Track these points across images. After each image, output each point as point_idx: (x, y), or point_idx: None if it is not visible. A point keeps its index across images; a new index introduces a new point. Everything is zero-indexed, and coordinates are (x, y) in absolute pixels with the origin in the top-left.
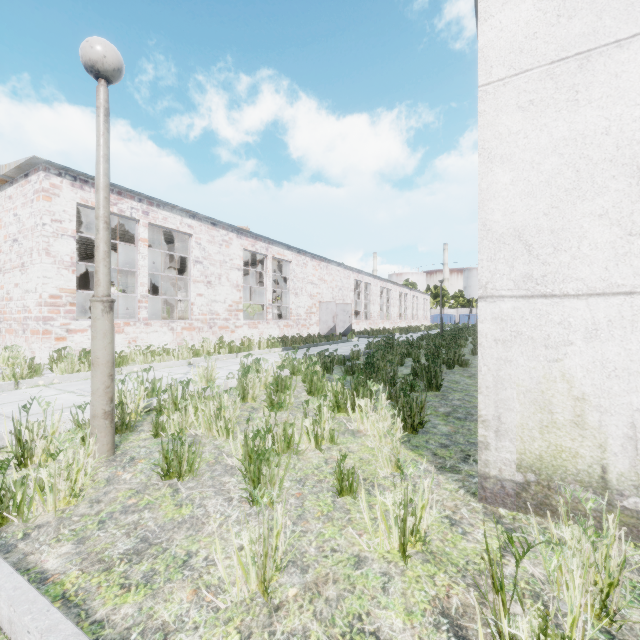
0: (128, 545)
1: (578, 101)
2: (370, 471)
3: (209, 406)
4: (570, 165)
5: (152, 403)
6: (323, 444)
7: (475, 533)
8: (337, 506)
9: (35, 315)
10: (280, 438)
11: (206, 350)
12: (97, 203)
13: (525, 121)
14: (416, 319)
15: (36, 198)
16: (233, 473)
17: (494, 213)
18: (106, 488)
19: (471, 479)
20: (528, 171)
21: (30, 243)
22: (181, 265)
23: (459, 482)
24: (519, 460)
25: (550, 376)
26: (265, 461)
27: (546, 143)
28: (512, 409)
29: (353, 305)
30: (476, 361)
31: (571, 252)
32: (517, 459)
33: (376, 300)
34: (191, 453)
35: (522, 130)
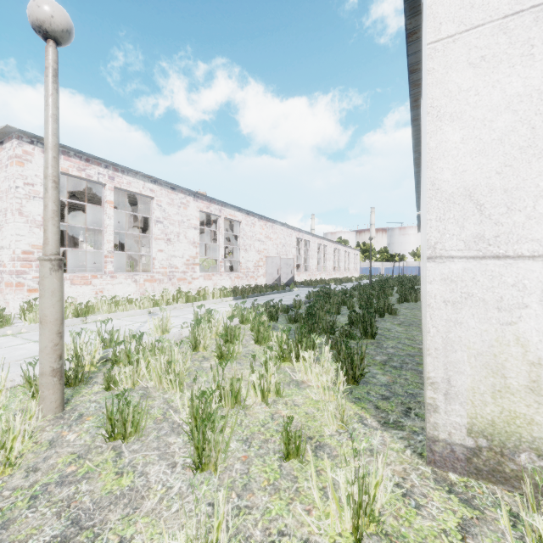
0: (56, 530)
1: (534, 55)
2: (316, 428)
3: (160, 360)
4: (525, 122)
5: (109, 354)
6: (269, 397)
7: (429, 506)
8: (284, 472)
9: (9, 269)
10: (227, 393)
11: (166, 299)
12: (45, 162)
13: (476, 78)
14: (348, 271)
15: (10, 163)
16: (179, 432)
17: (443, 172)
18: (47, 452)
19: (416, 436)
20: (479, 129)
21: (5, 204)
22: (145, 224)
23: (404, 440)
24: (470, 424)
25: (503, 339)
26: (210, 423)
27: (499, 100)
28: (462, 372)
29: (295, 259)
30: (403, 309)
31: (526, 212)
32: (468, 423)
33: (314, 255)
34: (137, 413)
35: (473, 87)
